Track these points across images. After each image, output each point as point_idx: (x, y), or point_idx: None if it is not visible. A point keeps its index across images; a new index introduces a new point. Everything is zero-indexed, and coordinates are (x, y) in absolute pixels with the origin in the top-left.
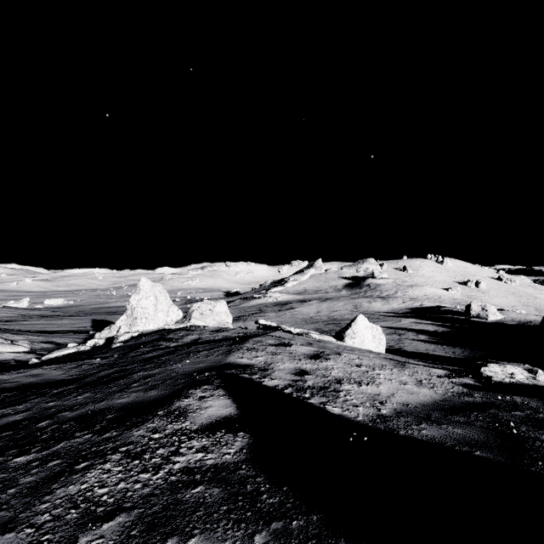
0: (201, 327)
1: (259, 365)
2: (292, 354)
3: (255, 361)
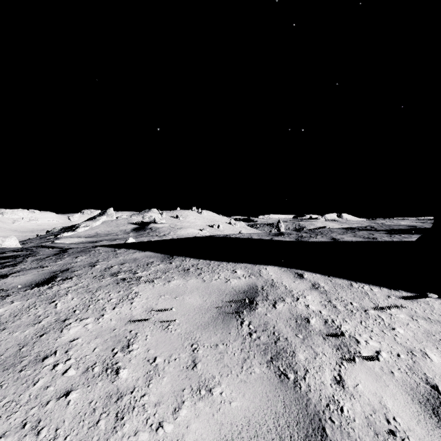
0: (1, 248)
1: (62, 246)
2: (80, 245)
3: (59, 245)
